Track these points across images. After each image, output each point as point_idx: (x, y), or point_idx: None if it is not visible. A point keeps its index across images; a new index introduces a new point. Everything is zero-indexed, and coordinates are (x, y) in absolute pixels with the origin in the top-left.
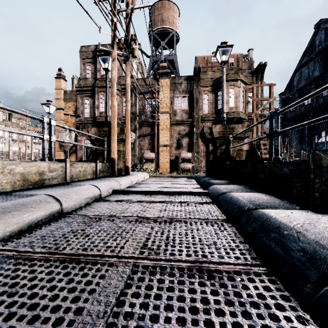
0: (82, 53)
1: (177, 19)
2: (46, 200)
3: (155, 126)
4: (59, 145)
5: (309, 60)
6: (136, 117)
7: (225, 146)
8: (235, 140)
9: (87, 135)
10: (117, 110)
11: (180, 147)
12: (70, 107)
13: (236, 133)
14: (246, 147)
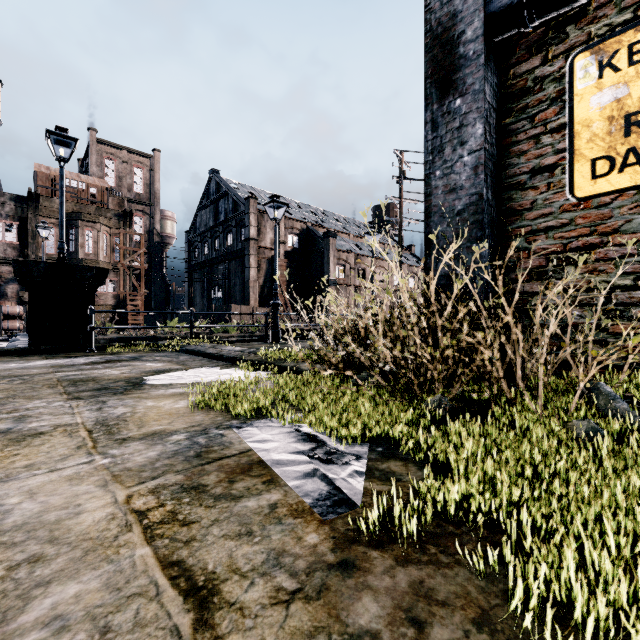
0: None
1: None
2: None
3: None
4: None
5: (206, 205)
6: None
7: None
8: None
9: None
10: None
11: (2, 297)
12: None
13: None
14: (112, 301)
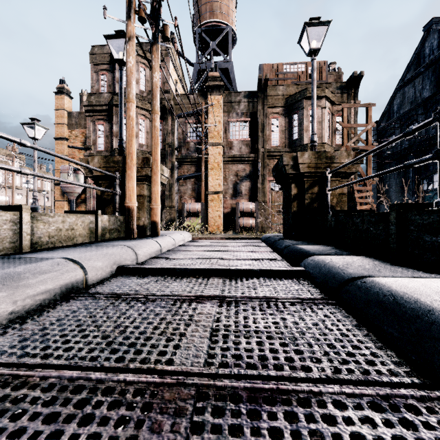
0: (93, 56)
1: (233, 11)
2: None
3: (202, 164)
4: (60, 191)
5: (415, 75)
6: (173, 150)
7: (319, 187)
8: (335, 177)
9: (87, 169)
10: (145, 140)
11: (237, 194)
12: (78, 137)
13: (336, 166)
14: None
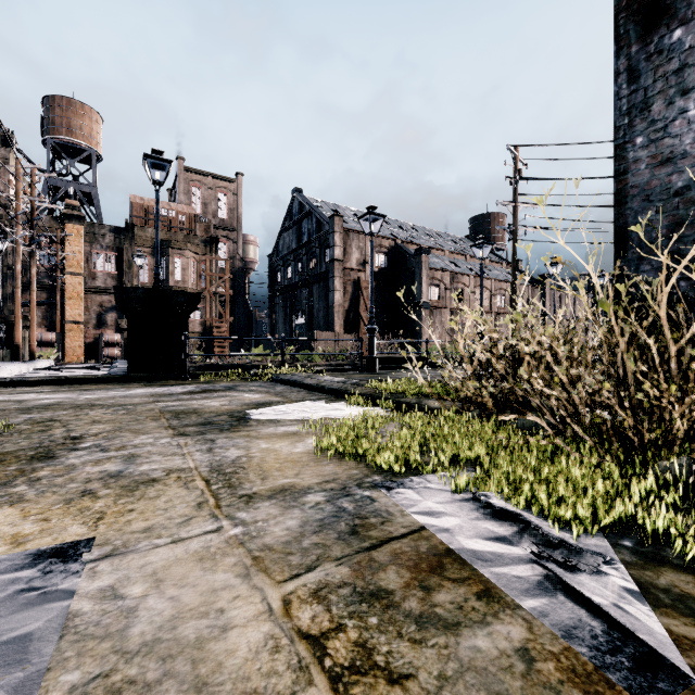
0: None
1: (99, 132)
2: (16, 366)
3: (57, 292)
4: None
5: (289, 227)
6: None
7: None
8: None
9: None
10: None
11: (103, 325)
12: None
13: None
14: (199, 329)
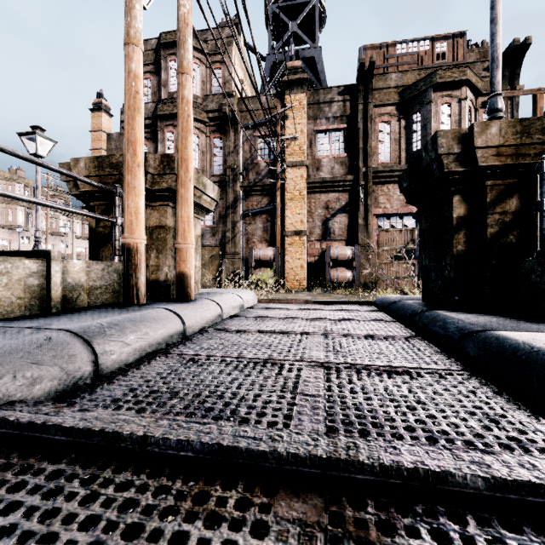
0: None
1: None
2: None
3: (277, 192)
4: None
5: None
6: (237, 175)
7: (519, 200)
8: None
9: (72, 182)
10: (200, 163)
11: (328, 235)
12: None
13: None
14: None
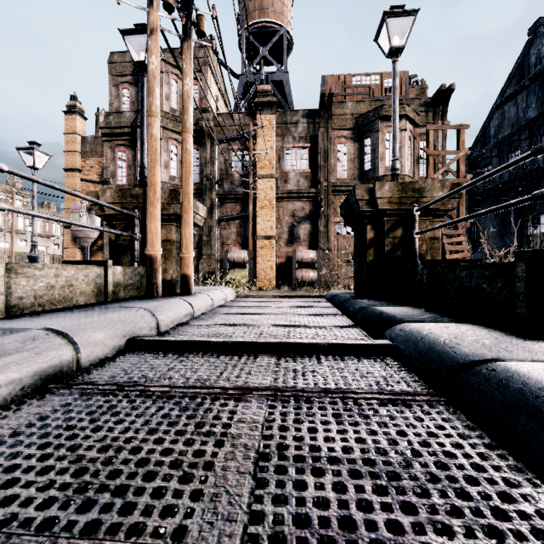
0: (112, 65)
1: (289, 9)
2: None
3: (249, 201)
4: (71, 236)
5: (518, 90)
6: (213, 184)
7: (403, 230)
8: (425, 216)
9: (98, 206)
10: (178, 171)
11: (294, 240)
12: (93, 168)
13: (427, 201)
14: None
